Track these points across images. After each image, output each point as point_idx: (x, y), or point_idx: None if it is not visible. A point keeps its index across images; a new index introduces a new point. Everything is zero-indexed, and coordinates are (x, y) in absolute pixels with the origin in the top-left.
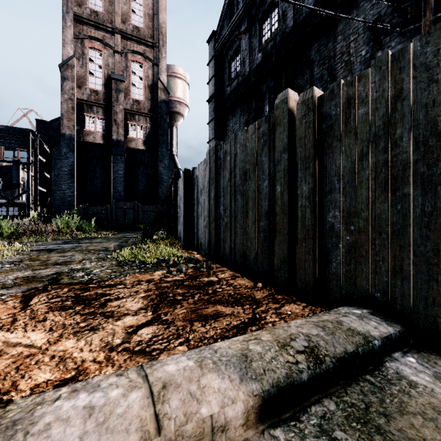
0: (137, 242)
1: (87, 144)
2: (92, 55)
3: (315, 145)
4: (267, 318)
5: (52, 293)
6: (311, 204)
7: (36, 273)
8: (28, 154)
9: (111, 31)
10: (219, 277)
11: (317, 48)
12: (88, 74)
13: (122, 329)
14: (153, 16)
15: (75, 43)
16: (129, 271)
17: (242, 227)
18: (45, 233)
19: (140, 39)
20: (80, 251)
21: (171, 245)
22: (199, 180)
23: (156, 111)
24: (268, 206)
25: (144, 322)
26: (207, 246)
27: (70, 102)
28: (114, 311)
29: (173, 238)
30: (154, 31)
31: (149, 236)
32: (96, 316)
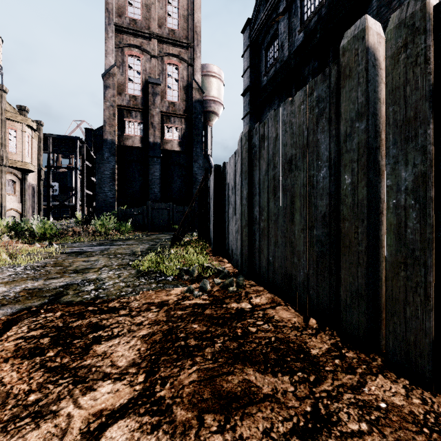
0: (167, 245)
1: (126, 148)
2: (131, 62)
3: (430, 94)
4: (342, 417)
5: (40, 319)
6: (419, 203)
7: (46, 283)
8: (76, 159)
9: (148, 37)
10: (253, 302)
11: (375, 11)
12: (127, 80)
13: (83, 419)
14: (188, 16)
15: (116, 53)
16: (144, 286)
17: (285, 236)
18: (83, 235)
19: (175, 41)
20: (107, 254)
21: (200, 250)
22: (230, 176)
23: (191, 111)
24: (327, 206)
25: (124, 401)
26: (239, 256)
27: (112, 109)
28: (93, 367)
29: (204, 242)
30: (188, 31)
31: (178, 239)
32: (62, 377)
